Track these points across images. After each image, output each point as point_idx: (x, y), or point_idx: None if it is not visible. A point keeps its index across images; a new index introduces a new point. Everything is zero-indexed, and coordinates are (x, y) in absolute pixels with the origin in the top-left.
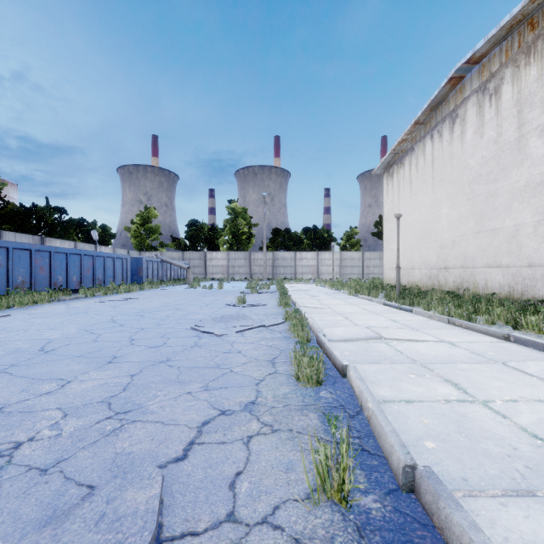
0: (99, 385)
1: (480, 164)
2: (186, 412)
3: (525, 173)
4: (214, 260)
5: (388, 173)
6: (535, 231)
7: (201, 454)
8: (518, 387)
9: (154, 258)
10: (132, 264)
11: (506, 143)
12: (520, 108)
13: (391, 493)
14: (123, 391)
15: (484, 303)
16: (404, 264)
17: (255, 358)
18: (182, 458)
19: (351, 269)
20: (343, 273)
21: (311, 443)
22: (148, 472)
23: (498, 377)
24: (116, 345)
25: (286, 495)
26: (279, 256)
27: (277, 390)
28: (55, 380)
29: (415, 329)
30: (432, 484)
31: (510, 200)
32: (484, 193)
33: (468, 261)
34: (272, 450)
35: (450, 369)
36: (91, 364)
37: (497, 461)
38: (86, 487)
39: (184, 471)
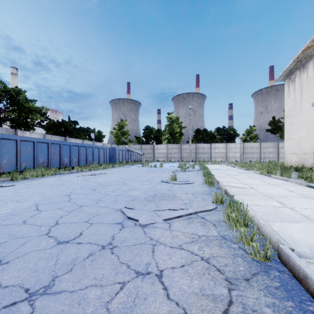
0: None
1: None
2: None
3: None
4: (159, 149)
5: (290, 79)
6: None
7: None
8: None
9: (123, 148)
10: (110, 152)
11: None
12: None
13: None
14: None
15: None
16: (307, 150)
17: (184, 311)
18: None
19: (251, 154)
20: (245, 157)
21: None
22: None
23: None
24: (30, 234)
25: None
26: (199, 146)
27: None
28: None
29: None
30: None
31: None
32: None
33: None
34: None
35: None
36: None
37: None
38: None
39: None
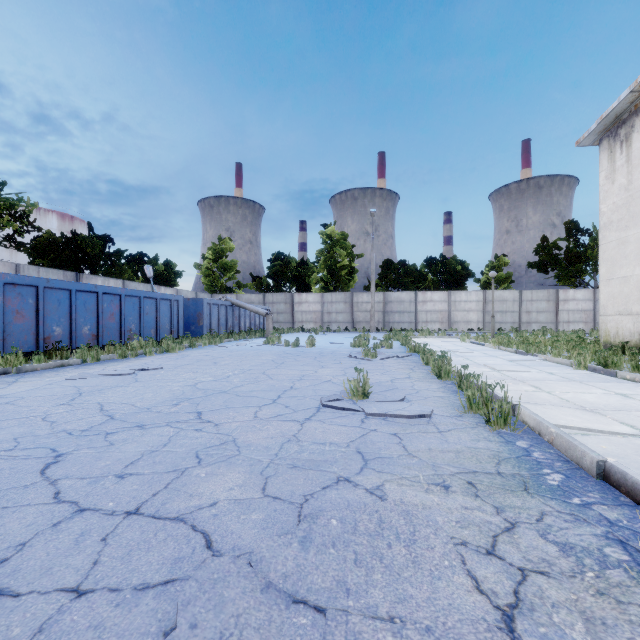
0: None
1: None
2: None
3: None
4: (304, 304)
5: (615, 138)
6: None
7: None
8: None
9: (220, 301)
10: (189, 309)
11: None
12: None
13: None
14: None
15: None
16: None
17: None
18: None
19: (501, 315)
20: (489, 321)
21: None
22: None
23: None
24: None
25: None
26: (392, 297)
27: None
28: None
29: None
30: None
31: None
32: None
33: None
34: None
35: None
36: None
37: None
38: None
39: None
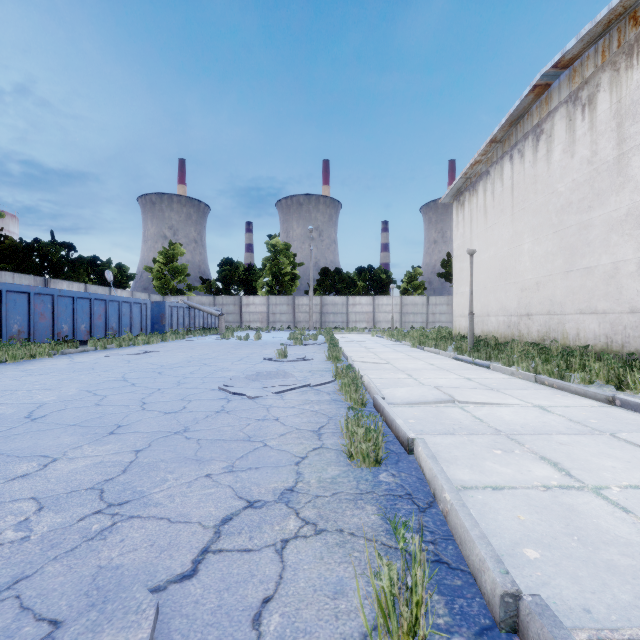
0: (92, 465)
1: (571, 189)
2: (202, 504)
3: (627, 200)
4: (251, 306)
5: (459, 202)
6: (638, 270)
7: (217, 568)
8: (636, 467)
9: (179, 304)
10: (153, 311)
11: (602, 163)
12: (620, 120)
13: (484, 633)
14: (123, 473)
15: (577, 358)
16: (477, 311)
17: (296, 427)
18: (189, 575)
19: (413, 316)
20: (404, 321)
21: (369, 563)
22: (137, 600)
23: (608, 454)
24: (123, 410)
25: (334, 638)
26: (328, 301)
27: (323, 472)
28: (37, 457)
29: (495, 389)
30: (547, 628)
31: (607, 232)
32: (575, 224)
33: (556, 306)
34: (315, 563)
35: (546, 442)
36: (87, 435)
37: (628, 580)
38: (47, 623)
39: (190, 596)
